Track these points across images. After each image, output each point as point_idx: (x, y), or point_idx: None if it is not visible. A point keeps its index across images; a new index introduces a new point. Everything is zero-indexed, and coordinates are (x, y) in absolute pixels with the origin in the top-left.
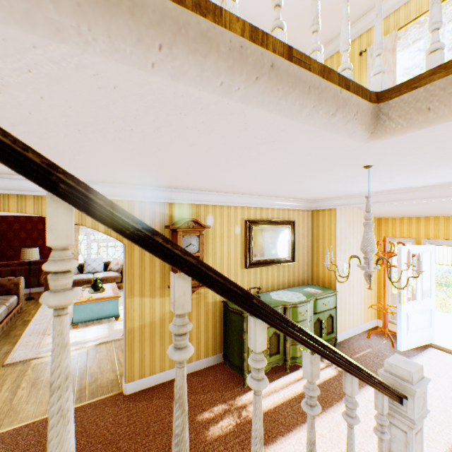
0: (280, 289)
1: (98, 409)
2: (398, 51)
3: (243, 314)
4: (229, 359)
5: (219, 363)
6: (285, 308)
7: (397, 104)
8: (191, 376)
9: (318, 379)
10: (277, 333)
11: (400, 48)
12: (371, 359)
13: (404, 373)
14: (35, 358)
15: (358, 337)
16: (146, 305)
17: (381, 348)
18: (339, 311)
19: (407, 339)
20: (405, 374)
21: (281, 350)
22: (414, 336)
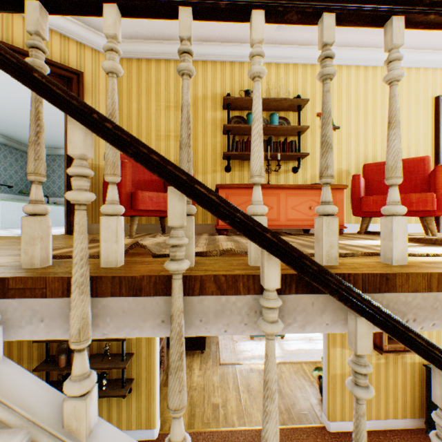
0: None
1: (311, 438)
2: None
3: None
4: None
5: (418, 428)
6: None
7: None
8: (390, 434)
9: None
10: None
11: None
12: None
13: None
14: (237, 363)
15: None
16: (345, 356)
17: None
18: None
19: None
20: None
21: None
22: None
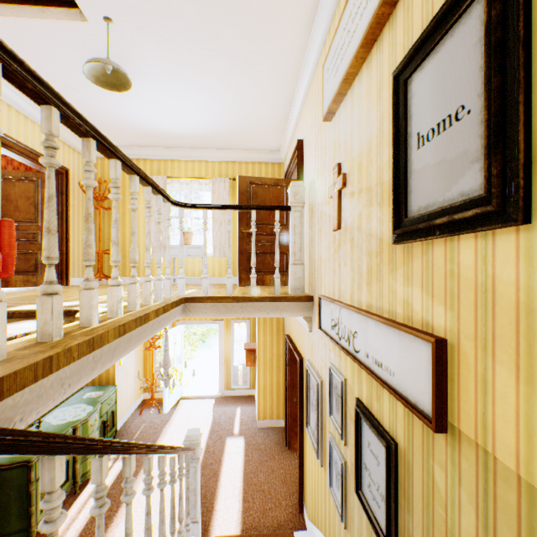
0: (56, 408)
1: None
2: (167, 190)
3: (32, 463)
4: (1, 531)
5: None
6: (76, 428)
7: (194, 306)
8: None
9: (113, 478)
10: (67, 460)
11: (168, 189)
12: (148, 431)
13: (195, 436)
14: None
15: (133, 417)
16: None
17: (152, 418)
18: (118, 402)
19: (170, 401)
20: (195, 437)
21: (71, 475)
22: (173, 397)
